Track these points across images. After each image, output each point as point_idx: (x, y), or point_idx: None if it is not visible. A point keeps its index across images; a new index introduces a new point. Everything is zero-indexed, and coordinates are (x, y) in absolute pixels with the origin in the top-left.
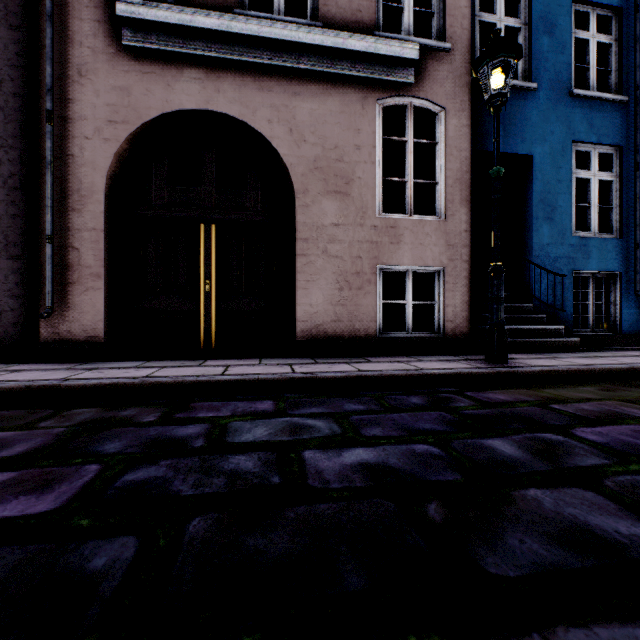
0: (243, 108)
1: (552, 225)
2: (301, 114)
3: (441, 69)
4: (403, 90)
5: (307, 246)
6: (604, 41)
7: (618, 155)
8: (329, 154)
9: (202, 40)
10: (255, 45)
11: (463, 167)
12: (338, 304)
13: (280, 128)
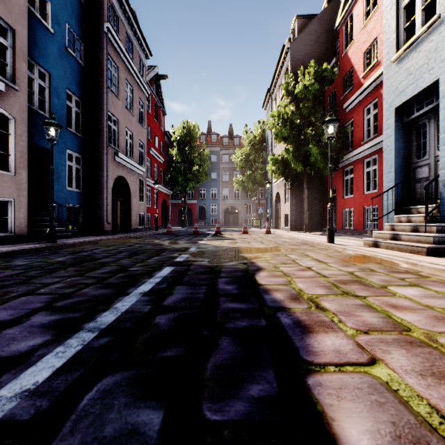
0: None
1: (59, 183)
2: None
3: (13, 98)
4: None
5: None
6: (78, 111)
7: (82, 159)
8: None
9: None
10: None
11: (25, 151)
12: None
13: None
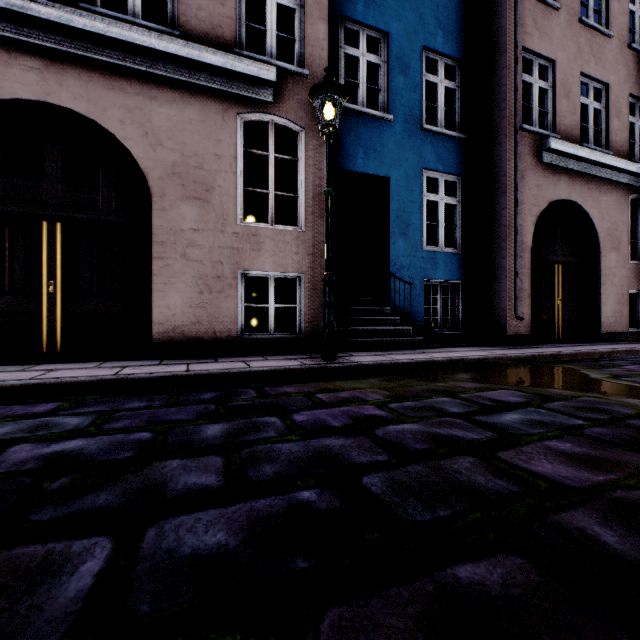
0: (91, 105)
1: (407, 239)
2: (158, 118)
3: (301, 93)
4: (264, 107)
5: (164, 249)
6: (450, 86)
7: (461, 183)
8: (188, 161)
9: (40, 29)
10: (104, 43)
11: (322, 184)
12: (198, 307)
13: (134, 130)
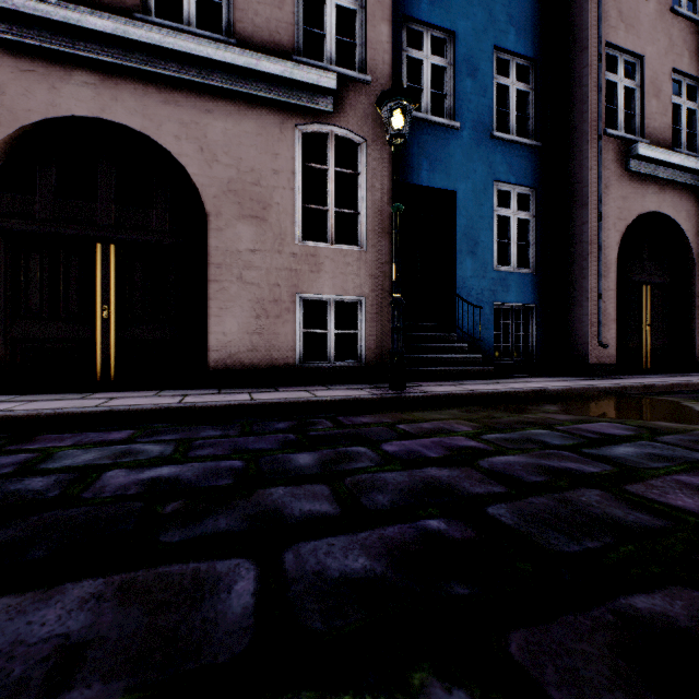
0: (146, 121)
1: (475, 259)
2: (213, 133)
3: (363, 101)
4: (324, 118)
5: (220, 272)
6: (523, 89)
7: (535, 196)
8: (245, 177)
9: (95, 42)
10: (159, 55)
11: (385, 199)
12: (255, 333)
13: (189, 146)
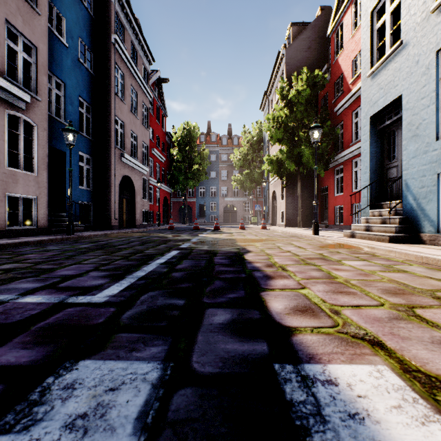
0: None
1: (73, 182)
2: None
3: (36, 107)
4: (19, 110)
5: None
6: (88, 116)
7: (92, 160)
8: None
9: None
10: None
11: (45, 154)
12: None
13: None
